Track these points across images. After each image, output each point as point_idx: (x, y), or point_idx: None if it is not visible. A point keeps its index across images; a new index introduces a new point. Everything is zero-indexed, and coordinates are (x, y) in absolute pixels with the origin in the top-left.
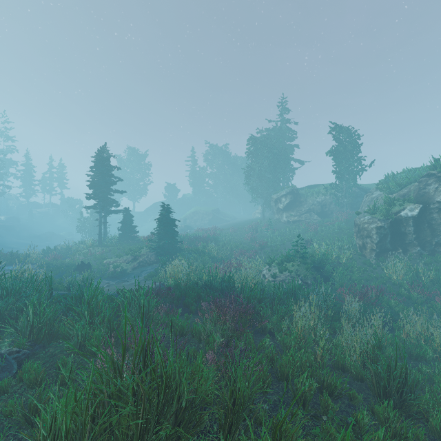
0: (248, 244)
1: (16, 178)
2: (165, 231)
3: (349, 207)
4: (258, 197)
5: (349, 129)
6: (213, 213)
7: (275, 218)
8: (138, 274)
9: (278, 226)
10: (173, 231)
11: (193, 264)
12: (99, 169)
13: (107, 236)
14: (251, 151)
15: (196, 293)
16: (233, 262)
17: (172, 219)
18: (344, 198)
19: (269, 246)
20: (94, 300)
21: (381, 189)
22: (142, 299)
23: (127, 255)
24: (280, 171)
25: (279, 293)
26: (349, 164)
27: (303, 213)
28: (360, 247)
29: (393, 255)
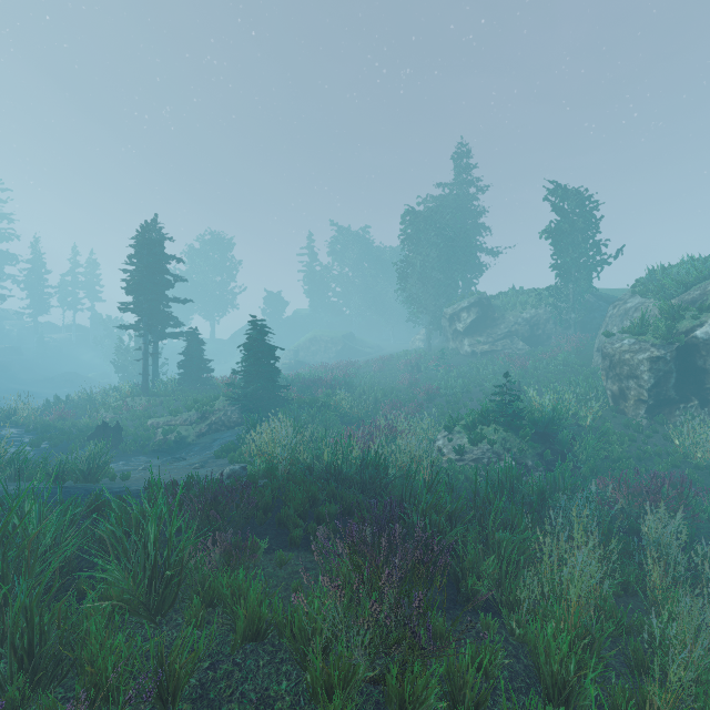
0: (405, 392)
1: (17, 283)
2: (257, 368)
3: (578, 328)
4: (419, 312)
5: (580, 193)
6: (344, 340)
7: (449, 348)
8: (206, 446)
9: (456, 361)
10: (271, 367)
11: (306, 427)
12: (144, 261)
13: (158, 378)
14: (409, 235)
15: (307, 492)
16: (380, 425)
17: (270, 346)
18: (572, 313)
19: (442, 395)
20: (10, 538)
21: (644, 292)
22: (152, 529)
23: (188, 412)
24: (458, 269)
25: (492, 496)
26: (579, 253)
27: (499, 338)
28: (613, 395)
29: (688, 412)
